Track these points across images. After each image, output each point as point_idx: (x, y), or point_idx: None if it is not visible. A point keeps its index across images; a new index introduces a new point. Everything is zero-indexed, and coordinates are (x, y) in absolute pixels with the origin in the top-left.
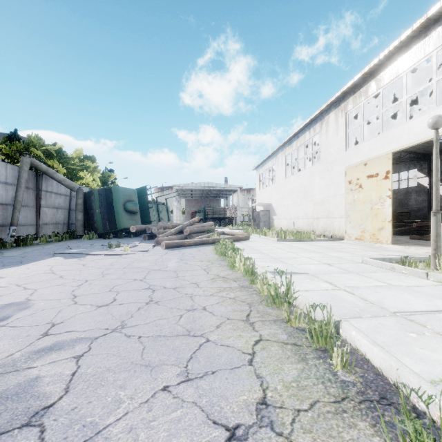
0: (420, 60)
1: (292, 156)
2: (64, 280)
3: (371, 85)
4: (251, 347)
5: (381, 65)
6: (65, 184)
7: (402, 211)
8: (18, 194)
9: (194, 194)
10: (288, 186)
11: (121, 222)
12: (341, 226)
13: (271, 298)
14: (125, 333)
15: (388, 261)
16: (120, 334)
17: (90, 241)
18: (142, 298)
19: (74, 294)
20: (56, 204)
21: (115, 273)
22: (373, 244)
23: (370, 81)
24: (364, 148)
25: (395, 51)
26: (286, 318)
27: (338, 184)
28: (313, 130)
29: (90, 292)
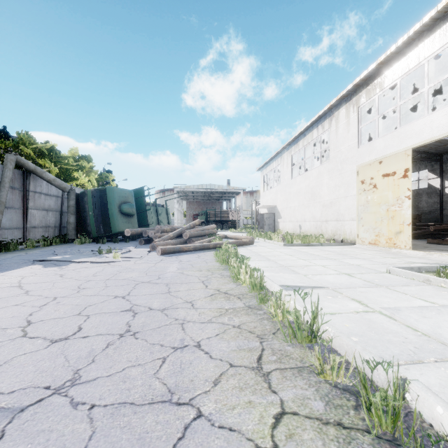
0: (445, 44)
1: (298, 155)
2: (27, 298)
3: (387, 76)
4: (269, 433)
5: (399, 53)
6: (56, 184)
7: (412, 214)
8: (1, 194)
9: (196, 196)
10: (294, 187)
11: (116, 225)
12: (353, 229)
13: (291, 329)
14: (71, 398)
15: (417, 270)
16: (63, 400)
17: (82, 246)
18: (117, 327)
19: (30, 320)
20: (46, 205)
21: (94, 287)
22: (390, 250)
23: (386, 72)
24: (379, 145)
25: (415, 36)
26: (318, 369)
27: (349, 184)
28: (321, 127)
29: (51, 316)
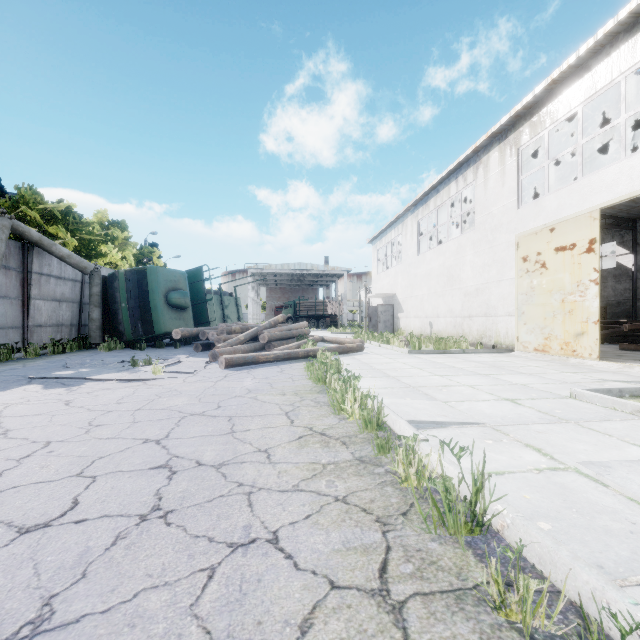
0: None
1: (428, 221)
2: (3, 443)
3: (562, 102)
4: None
5: (580, 66)
6: (72, 262)
7: None
8: None
9: (279, 280)
10: (422, 268)
11: (161, 322)
12: (510, 329)
13: (436, 511)
14: None
15: (617, 394)
16: None
17: (110, 353)
18: (138, 500)
19: None
20: (57, 294)
21: (115, 424)
22: (567, 360)
23: (560, 95)
24: (551, 204)
25: (606, 41)
26: (495, 599)
27: (505, 262)
28: (462, 178)
29: (33, 479)
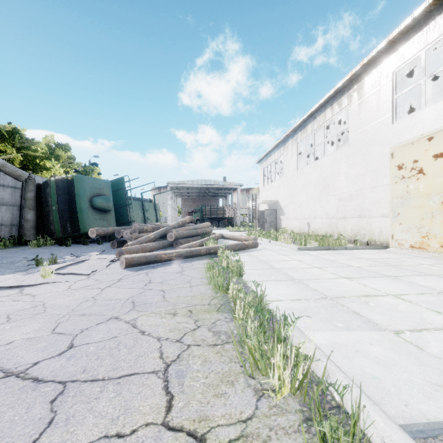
0: None
1: (306, 142)
2: None
3: (441, 21)
4: None
5: None
6: (6, 170)
7: None
8: None
9: (191, 193)
10: (300, 179)
11: (85, 222)
12: (384, 228)
13: None
14: None
15: None
16: None
17: (36, 249)
18: None
19: None
20: None
21: None
22: None
23: (440, 15)
24: (428, 116)
25: None
26: None
27: (379, 170)
28: (337, 104)
29: None
